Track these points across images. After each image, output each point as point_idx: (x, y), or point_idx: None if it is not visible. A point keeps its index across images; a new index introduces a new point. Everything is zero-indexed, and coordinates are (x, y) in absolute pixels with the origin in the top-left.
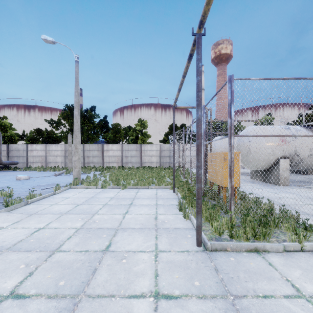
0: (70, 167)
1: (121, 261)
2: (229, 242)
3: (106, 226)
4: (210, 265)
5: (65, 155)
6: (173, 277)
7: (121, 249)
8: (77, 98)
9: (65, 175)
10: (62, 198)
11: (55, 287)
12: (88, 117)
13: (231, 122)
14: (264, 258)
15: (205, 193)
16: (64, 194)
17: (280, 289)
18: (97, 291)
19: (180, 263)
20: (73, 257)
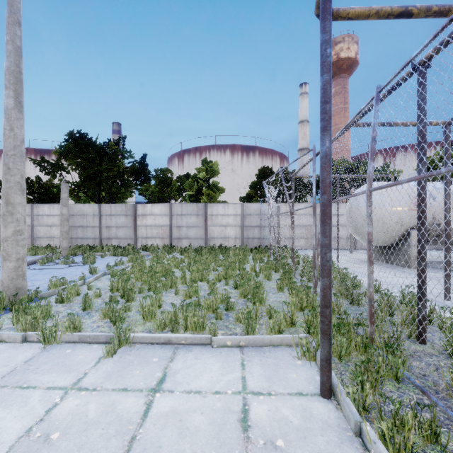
0: (64, 249)
1: None
2: None
3: None
4: None
5: None
6: None
7: None
8: (10, 60)
9: (33, 269)
10: None
11: None
12: (109, 154)
13: None
14: None
15: None
16: None
17: None
18: None
19: None
20: None
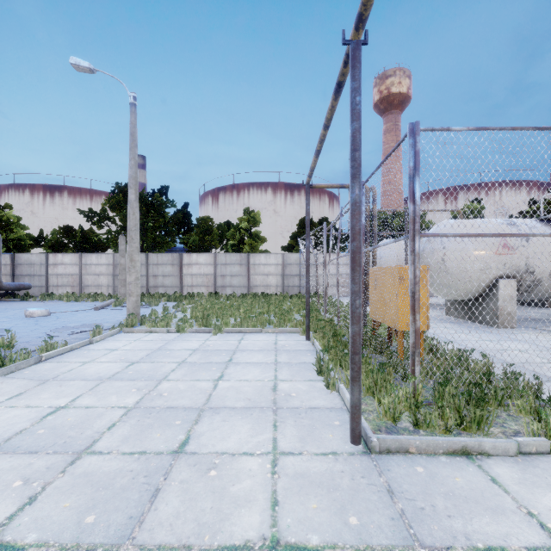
0: (122, 295)
1: (207, 473)
2: (413, 437)
3: (182, 403)
4: (378, 483)
5: (115, 273)
6: (307, 507)
7: (207, 449)
8: (133, 170)
9: (113, 309)
10: (105, 350)
11: (77, 527)
12: (155, 206)
13: (414, 211)
14: (481, 469)
15: (365, 341)
16: (108, 343)
17: (518, 533)
18: (157, 537)
19: (321, 478)
20: (116, 464)
